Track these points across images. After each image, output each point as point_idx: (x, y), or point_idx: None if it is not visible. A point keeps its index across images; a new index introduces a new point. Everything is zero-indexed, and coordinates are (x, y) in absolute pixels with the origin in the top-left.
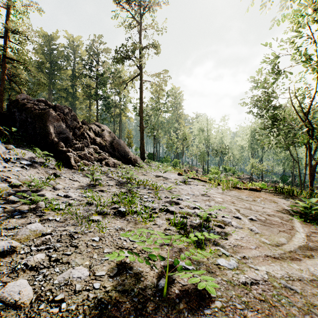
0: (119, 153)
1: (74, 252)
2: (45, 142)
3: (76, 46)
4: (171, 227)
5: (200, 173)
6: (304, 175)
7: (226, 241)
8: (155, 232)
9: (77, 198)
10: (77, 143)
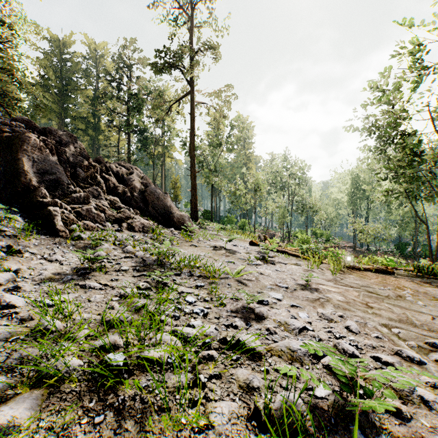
0: (156, 209)
1: None
2: (14, 187)
3: (99, 56)
4: None
5: (279, 239)
6: (437, 242)
7: None
8: None
9: (24, 309)
10: (77, 191)
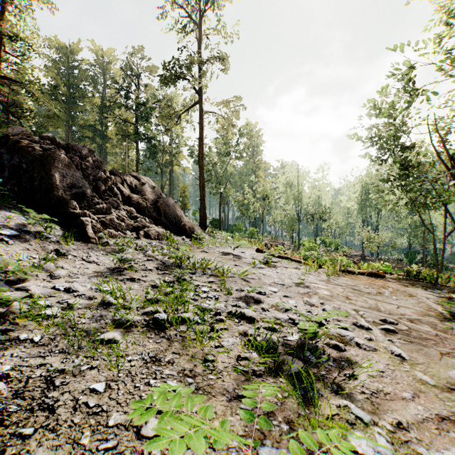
0: (168, 218)
1: (42, 426)
2: (48, 200)
3: (107, 63)
4: (249, 353)
5: (288, 248)
6: (442, 251)
7: (355, 381)
8: (219, 364)
9: (87, 292)
10: (100, 203)
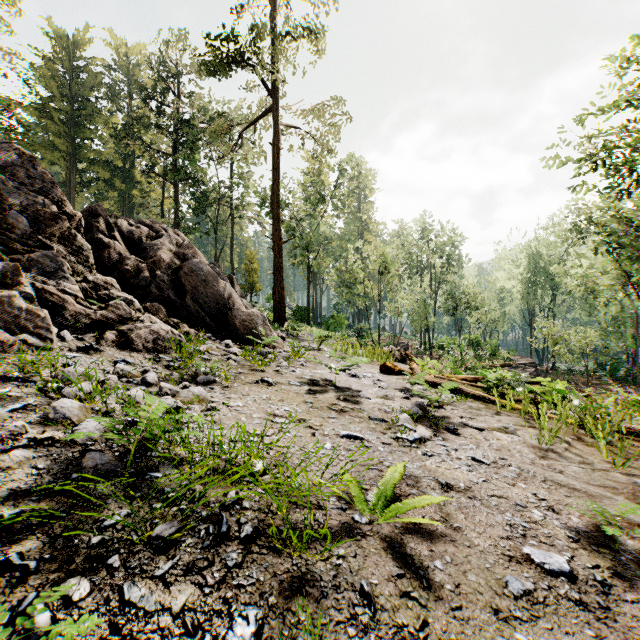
0: (201, 302)
1: None
2: None
3: (133, 66)
4: None
5: (415, 352)
6: None
7: None
8: None
9: None
10: None
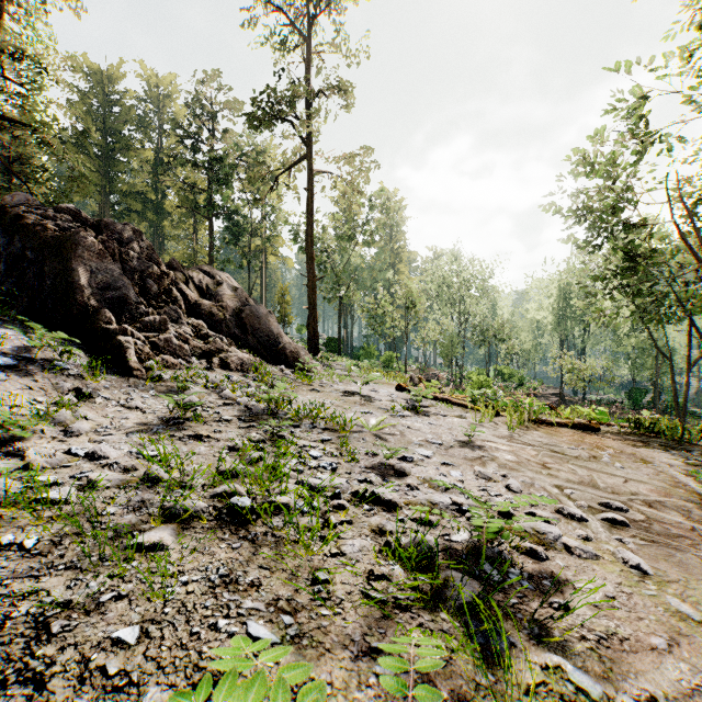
0: (258, 337)
1: None
2: (66, 309)
3: (164, 97)
4: (387, 565)
5: (445, 383)
6: (686, 388)
7: (568, 617)
8: (337, 588)
9: (122, 460)
10: (150, 313)
